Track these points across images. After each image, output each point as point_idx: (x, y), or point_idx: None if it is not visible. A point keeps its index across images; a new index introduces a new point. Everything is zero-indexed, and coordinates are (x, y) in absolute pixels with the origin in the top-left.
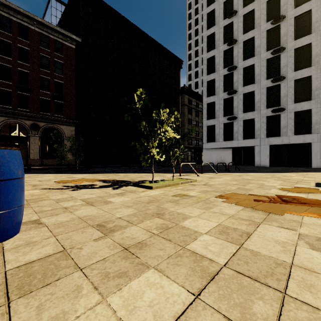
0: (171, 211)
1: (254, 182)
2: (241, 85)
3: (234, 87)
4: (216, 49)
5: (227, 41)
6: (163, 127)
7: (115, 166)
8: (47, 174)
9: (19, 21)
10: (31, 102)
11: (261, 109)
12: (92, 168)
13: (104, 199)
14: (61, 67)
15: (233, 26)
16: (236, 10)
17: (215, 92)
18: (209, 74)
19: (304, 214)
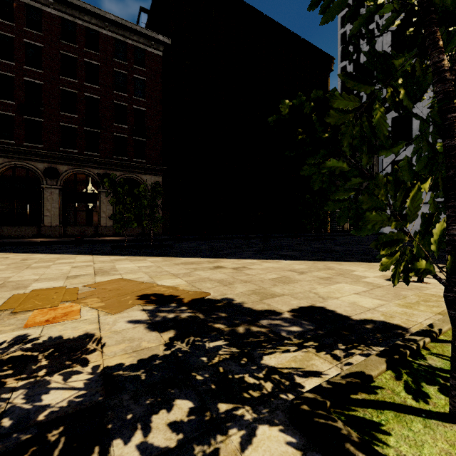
0: None
1: None
2: None
3: None
4: None
5: None
6: None
7: (221, 237)
8: (80, 257)
9: (86, 24)
10: (102, 142)
11: None
12: (181, 242)
13: None
14: (143, 87)
15: None
16: None
17: None
18: None
19: None
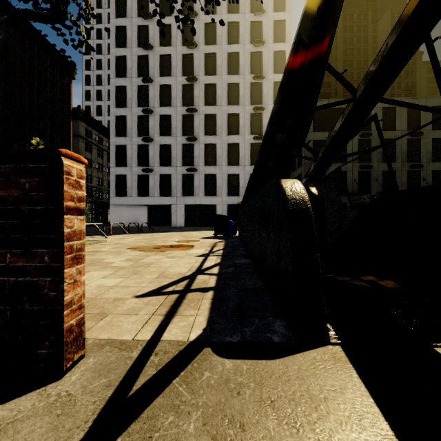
0: (91, 258)
1: (161, 239)
2: (157, 134)
3: (150, 134)
4: (129, 79)
5: (143, 75)
6: None
7: None
8: None
9: None
10: None
11: (177, 166)
12: None
13: None
14: None
15: (149, 61)
16: (152, 45)
17: (128, 133)
18: (119, 108)
19: (176, 250)
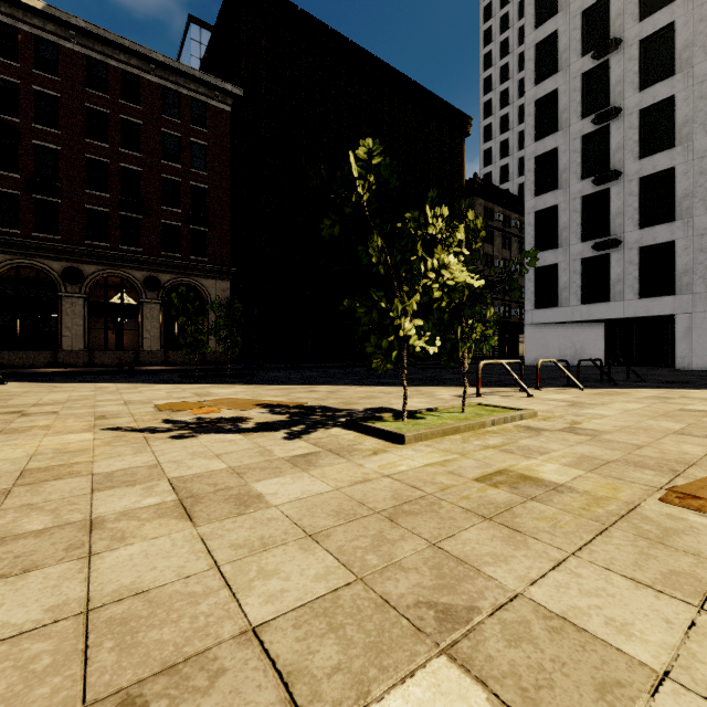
0: (507, 594)
1: None
2: (632, 156)
3: (612, 164)
4: (562, 72)
5: (593, 47)
6: (433, 255)
7: (314, 366)
8: (159, 385)
9: (122, 66)
10: (146, 232)
11: (694, 215)
12: (262, 372)
13: (243, 485)
14: (204, 155)
15: (609, 5)
16: None
17: (559, 180)
18: (543, 139)
19: None
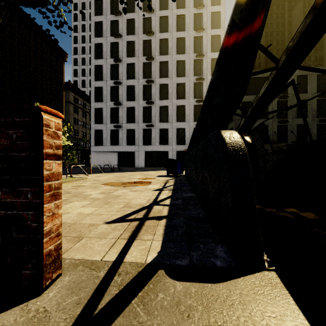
0: (75, 191)
1: (127, 177)
2: (125, 99)
3: (119, 99)
4: (104, 60)
5: (114, 57)
6: None
7: None
8: None
9: None
10: None
11: (139, 122)
12: None
13: None
14: None
15: (119, 46)
16: (121, 34)
17: (103, 99)
18: (98, 81)
19: (138, 185)
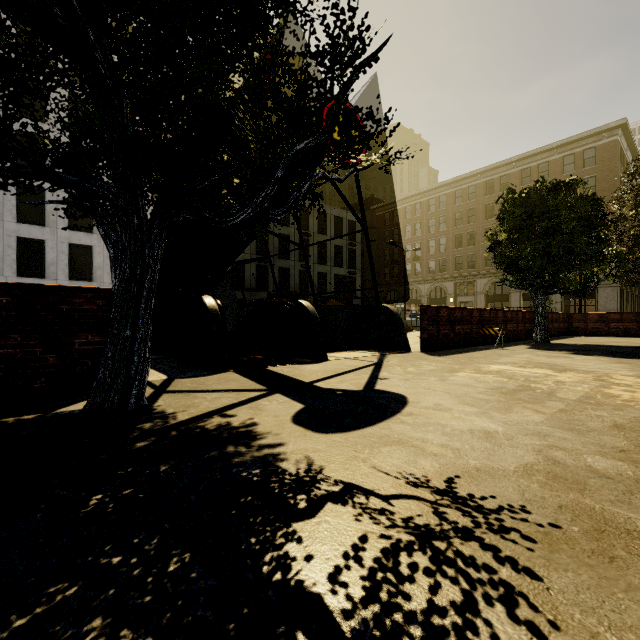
0: None
1: None
2: None
3: None
4: None
5: None
6: None
7: None
8: None
9: None
10: None
11: None
12: None
13: None
14: None
15: None
16: None
17: None
18: None
19: None
